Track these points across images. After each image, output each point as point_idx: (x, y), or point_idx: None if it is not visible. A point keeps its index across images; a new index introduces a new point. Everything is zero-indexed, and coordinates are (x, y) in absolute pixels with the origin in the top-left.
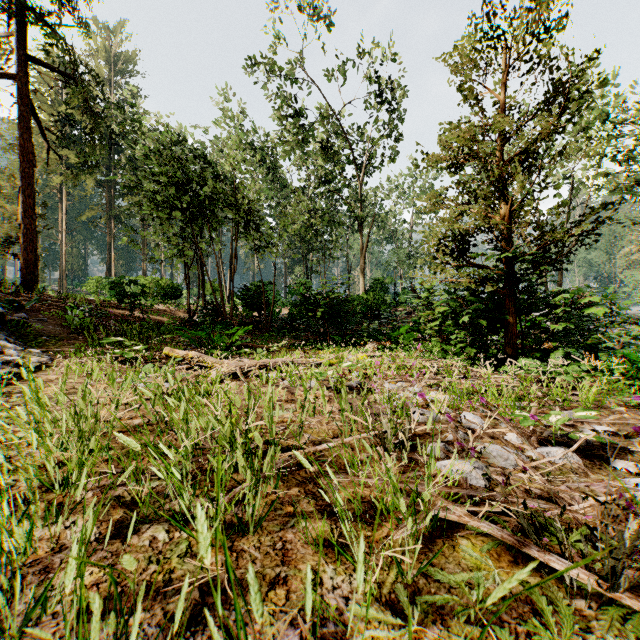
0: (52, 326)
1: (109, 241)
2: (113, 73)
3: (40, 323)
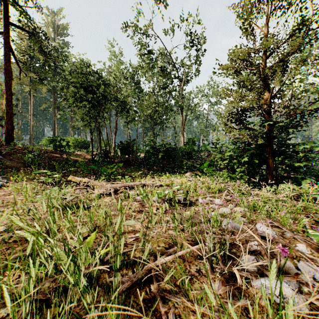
0: (16, 163)
1: (54, 119)
2: (56, 35)
3: (10, 161)
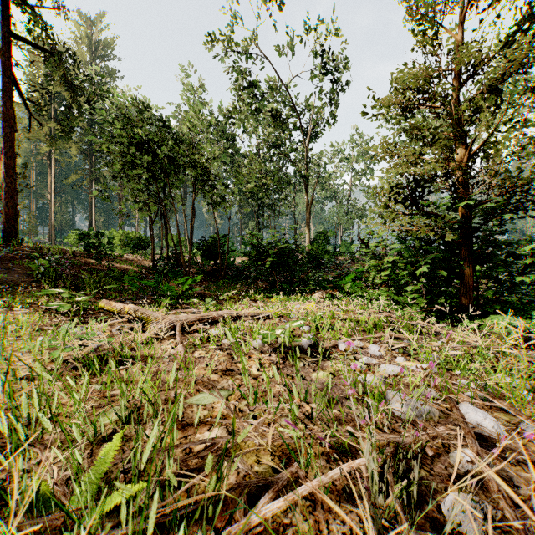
0: (18, 275)
1: (91, 200)
2: (94, 57)
3: (7, 272)
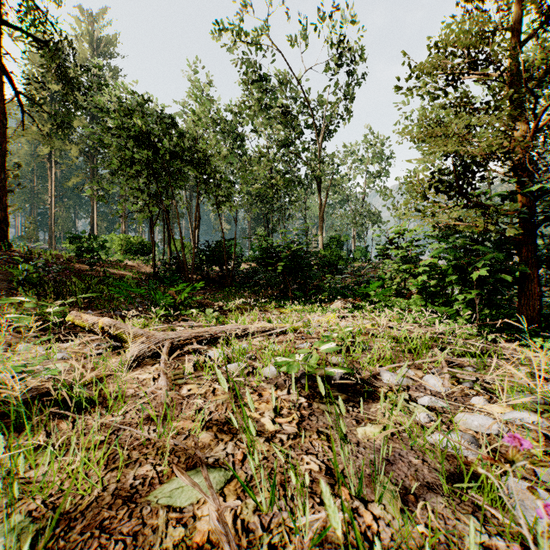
0: None
1: (92, 205)
2: (96, 55)
3: None
